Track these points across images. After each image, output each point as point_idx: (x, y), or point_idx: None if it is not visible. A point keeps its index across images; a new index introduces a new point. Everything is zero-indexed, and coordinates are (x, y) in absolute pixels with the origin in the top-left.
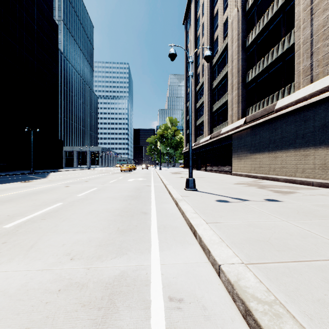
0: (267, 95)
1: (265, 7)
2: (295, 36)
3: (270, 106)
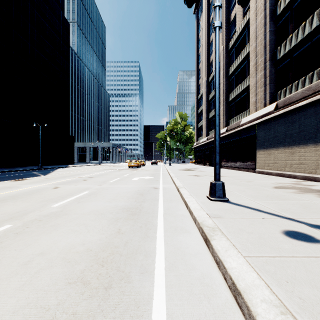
0: (309, 71)
1: None
2: None
3: (318, 83)
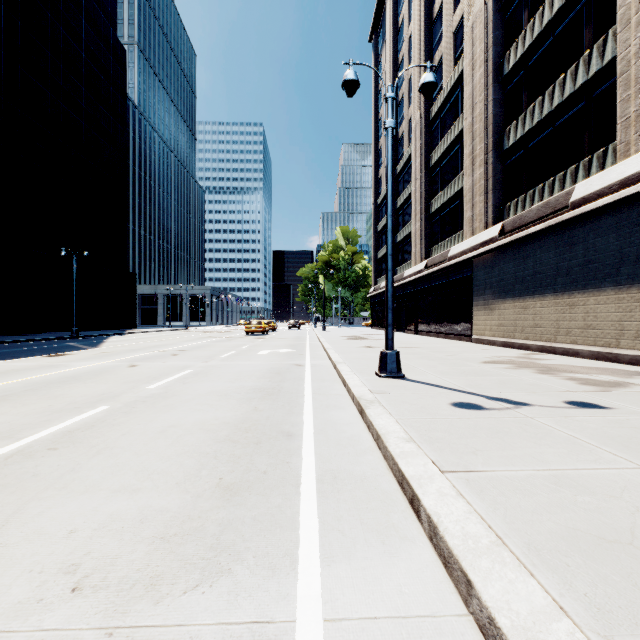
0: (550, 175)
1: None
2: (617, 42)
3: (559, 197)
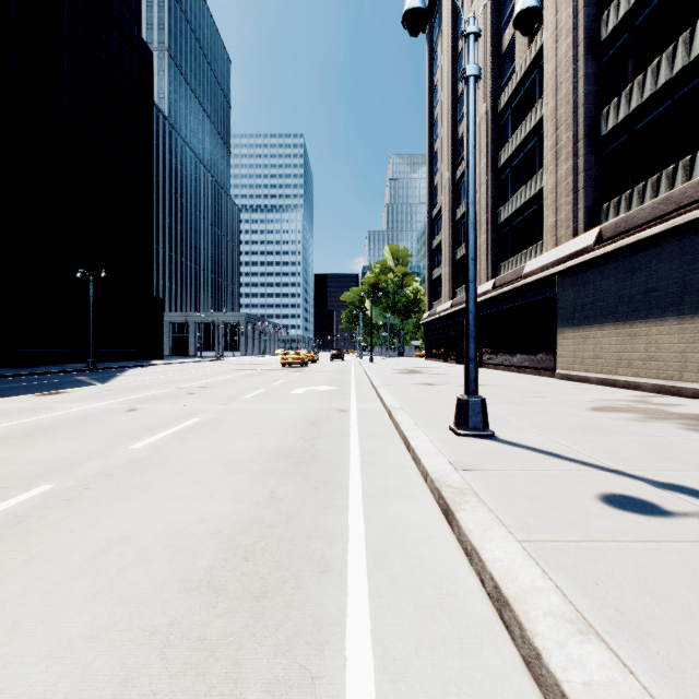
0: (669, 162)
1: None
2: None
3: (686, 188)
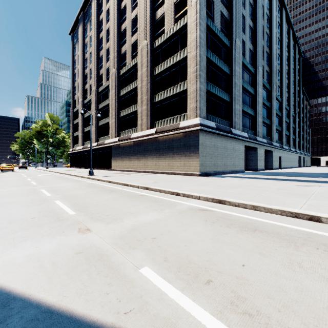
0: (129, 128)
1: (128, 81)
2: (137, 108)
3: (129, 135)
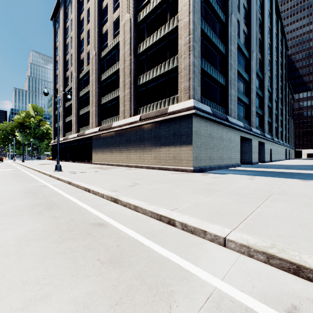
0: (111, 117)
1: (110, 64)
2: (120, 92)
3: (111, 124)
